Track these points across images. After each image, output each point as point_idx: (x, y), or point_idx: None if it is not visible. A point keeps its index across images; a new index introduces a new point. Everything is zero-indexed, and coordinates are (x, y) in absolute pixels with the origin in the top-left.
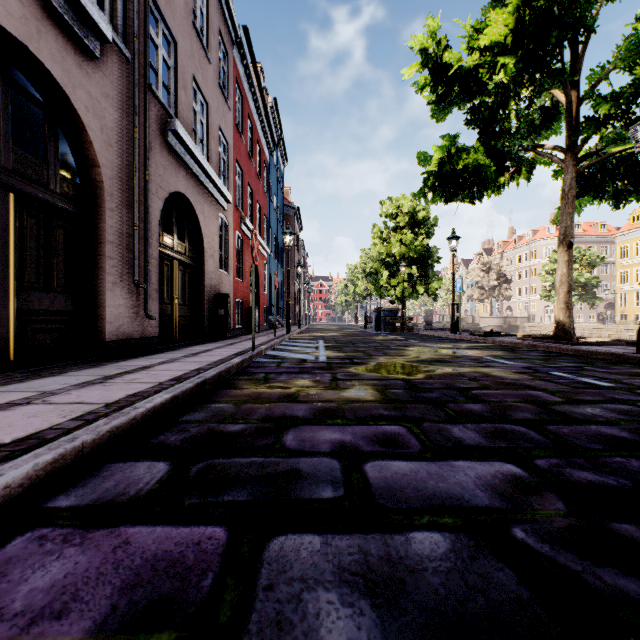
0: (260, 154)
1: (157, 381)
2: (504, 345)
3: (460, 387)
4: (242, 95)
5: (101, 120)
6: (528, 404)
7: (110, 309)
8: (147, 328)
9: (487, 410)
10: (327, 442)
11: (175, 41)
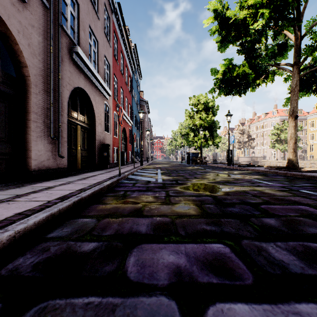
0: (127, 72)
1: (48, 199)
2: (259, 172)
3: (251, 202)
4: (117, 40)
5: (28, 39)
6: (308, 218)
7: (35, 152)
8: (60, 163)
9: (282, 225)
10: (165, 268)
11: (78, 3)
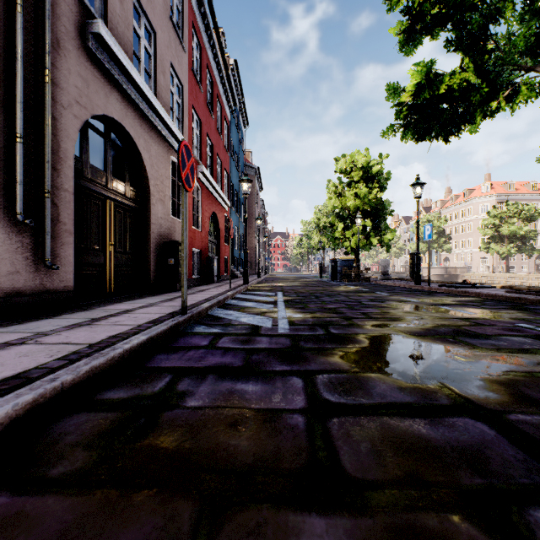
0: (221, 111)
1: None
2: (497, 300)
3: None
4: (200, 44)
5: None
6: None
7: None
8: (51, 281)
9: None
10: None
11: None
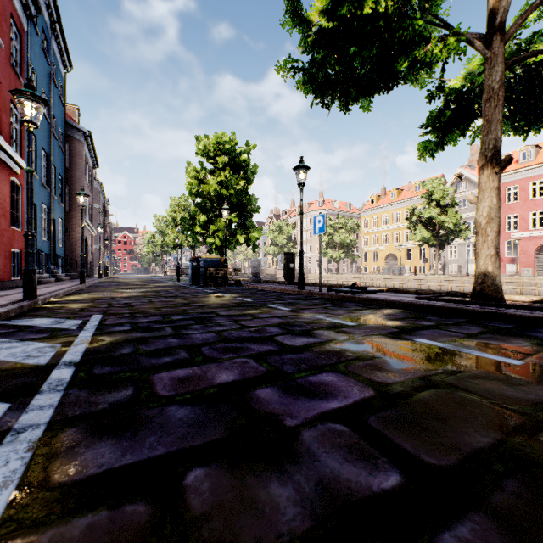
0: None
1: None
2: (425, 311)
3: None
4: None
5: None
6: None
7: None
8: None
9: None
10: None
11: None
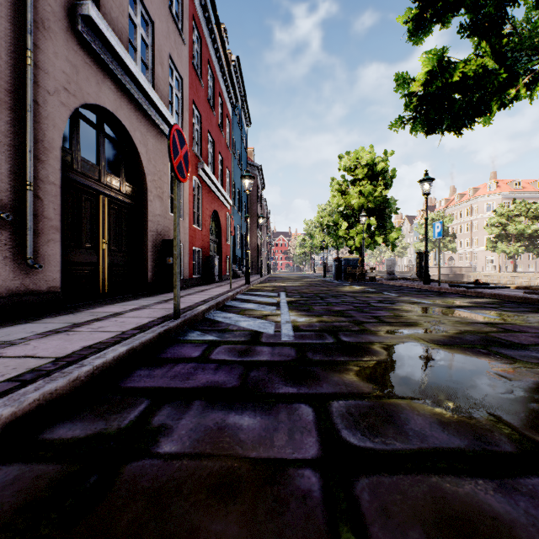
0: (222, 107)
1: None
2: (516, 301)
3: None
4: (201, 37)
5: None
6: None
7: None
8: (35, 281)
9: None
10: None
11: None
